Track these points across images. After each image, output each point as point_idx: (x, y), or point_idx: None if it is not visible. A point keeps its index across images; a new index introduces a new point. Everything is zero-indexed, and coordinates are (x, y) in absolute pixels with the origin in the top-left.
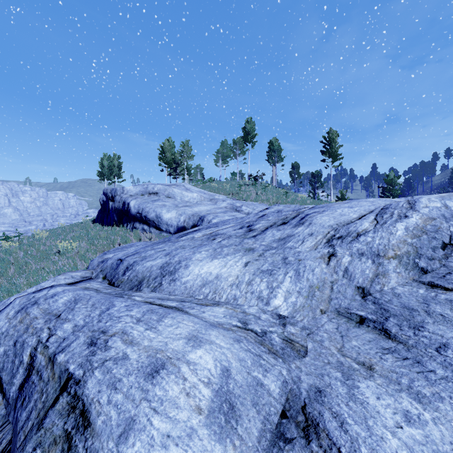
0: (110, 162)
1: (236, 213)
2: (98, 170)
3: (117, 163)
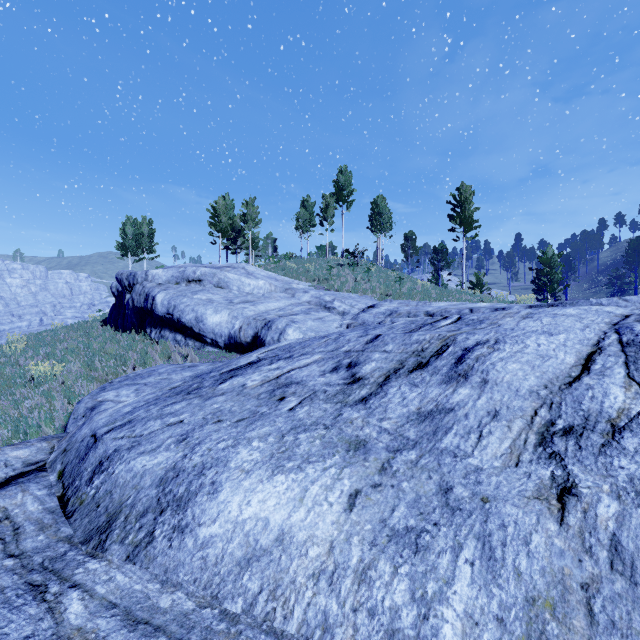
0: (136, 229)
1: (325, 313)
2: (118, 242)
3: (147, 230)
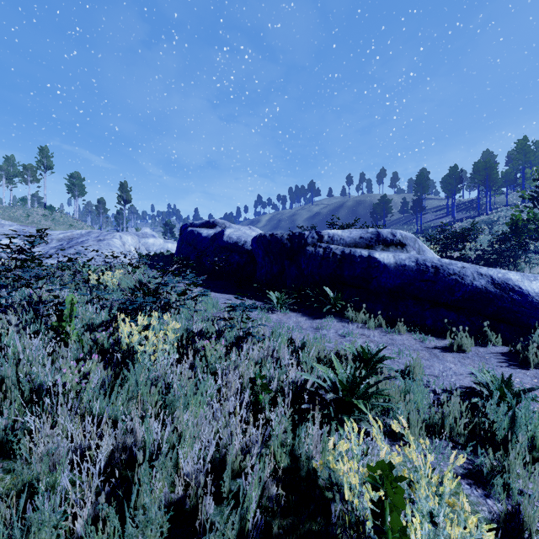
0: None
1: None
2: None
3: None
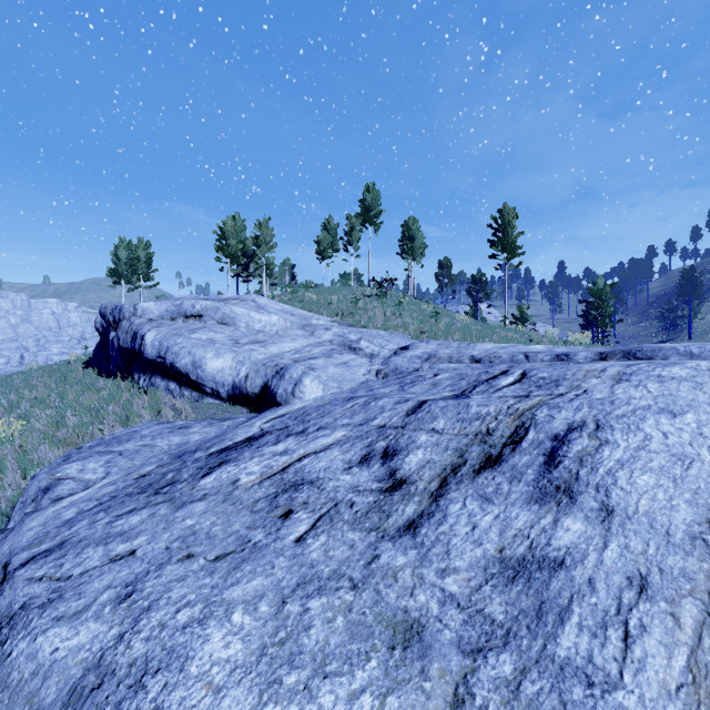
0: (130, 253)
1: (350, 356)
2: (110, 267)
3: (144, 254)
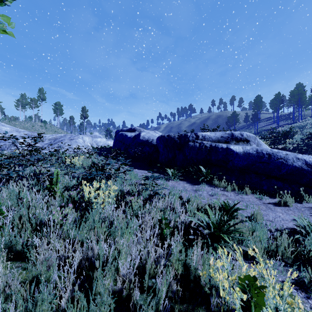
0: None
1: None
2: None
3: None
